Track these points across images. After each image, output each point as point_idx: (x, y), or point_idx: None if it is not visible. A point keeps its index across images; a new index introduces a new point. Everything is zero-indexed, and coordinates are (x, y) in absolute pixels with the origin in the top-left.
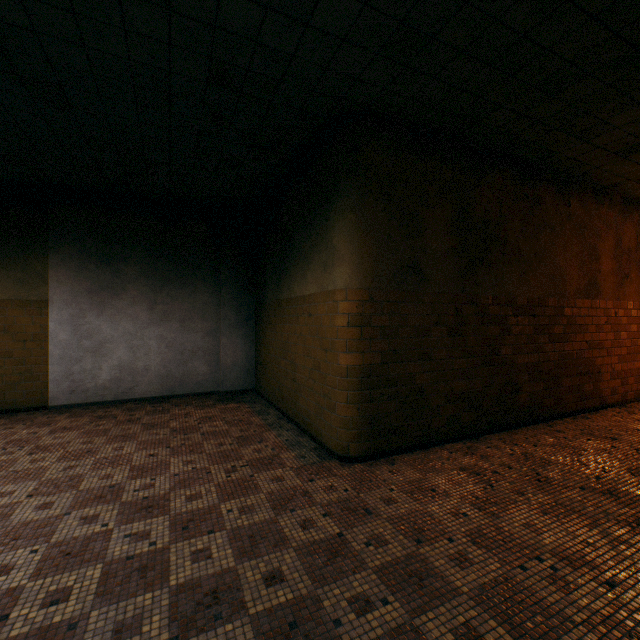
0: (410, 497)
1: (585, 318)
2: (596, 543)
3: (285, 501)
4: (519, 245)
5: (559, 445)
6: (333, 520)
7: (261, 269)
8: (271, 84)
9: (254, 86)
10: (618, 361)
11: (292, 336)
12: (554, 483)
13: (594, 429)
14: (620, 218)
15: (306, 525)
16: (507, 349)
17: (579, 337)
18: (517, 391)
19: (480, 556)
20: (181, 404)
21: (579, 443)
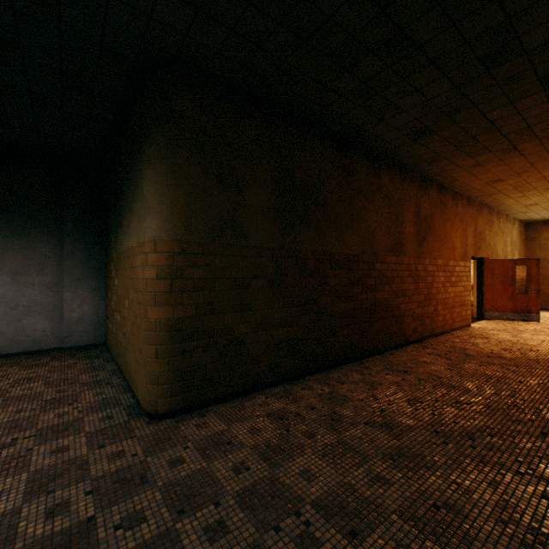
0: (201, 454)
1: (393, 272)
2: (358, 484)
3: (50, 480)
4: (337, 208)
5: (363, 381)
6: (95, 499)
7: (108, 222)
8: (49, 5)
9: (28, 3)
10: (418, 306)
11: (123, 289)
12: (345, 421)
13: (394, 364)
14: (419, 192)
15: (55, 511)
16: (326, 299)
17: (388, 287)
18: (335, 335)
19: (240, 521)
20: (6, 364)
21: (379, 378)
